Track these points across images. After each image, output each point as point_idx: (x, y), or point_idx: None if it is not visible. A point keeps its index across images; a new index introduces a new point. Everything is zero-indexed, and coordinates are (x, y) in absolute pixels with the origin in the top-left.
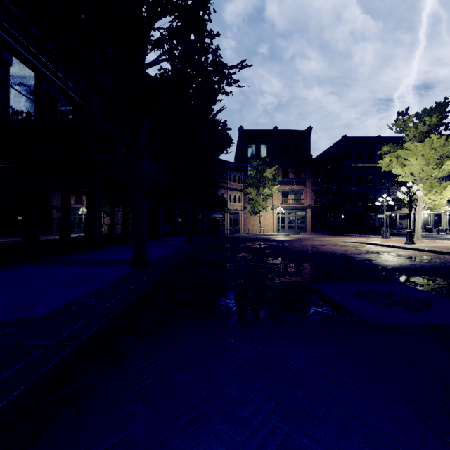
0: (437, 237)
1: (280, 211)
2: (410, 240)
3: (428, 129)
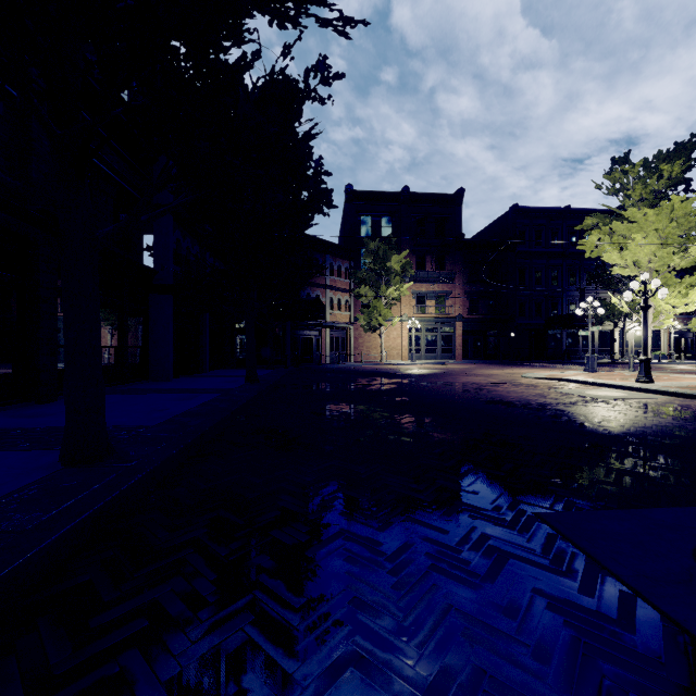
0: (663, 367)
1: (414, 326)
2: (647, 376)
3: (665, 186)
